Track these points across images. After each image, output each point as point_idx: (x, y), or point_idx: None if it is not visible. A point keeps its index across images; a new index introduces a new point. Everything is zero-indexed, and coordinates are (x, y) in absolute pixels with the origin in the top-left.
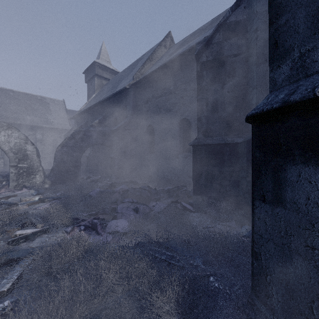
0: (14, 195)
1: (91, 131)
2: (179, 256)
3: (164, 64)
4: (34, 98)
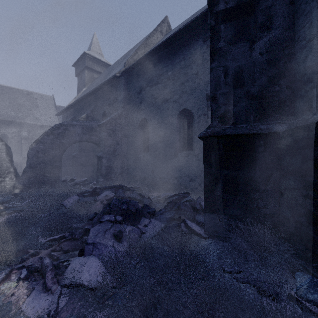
0: None
1: (74, 125)
2: None
3: (161, 43)
4: (20, 93)
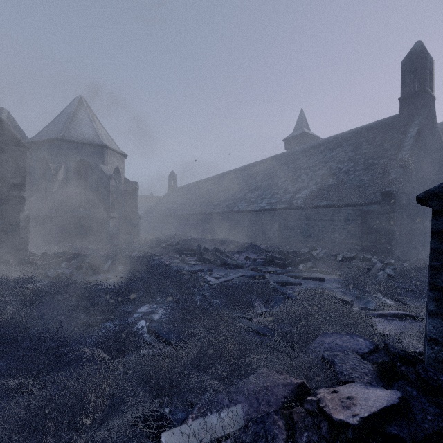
0: None
1: None
2: None
3: None
4: None
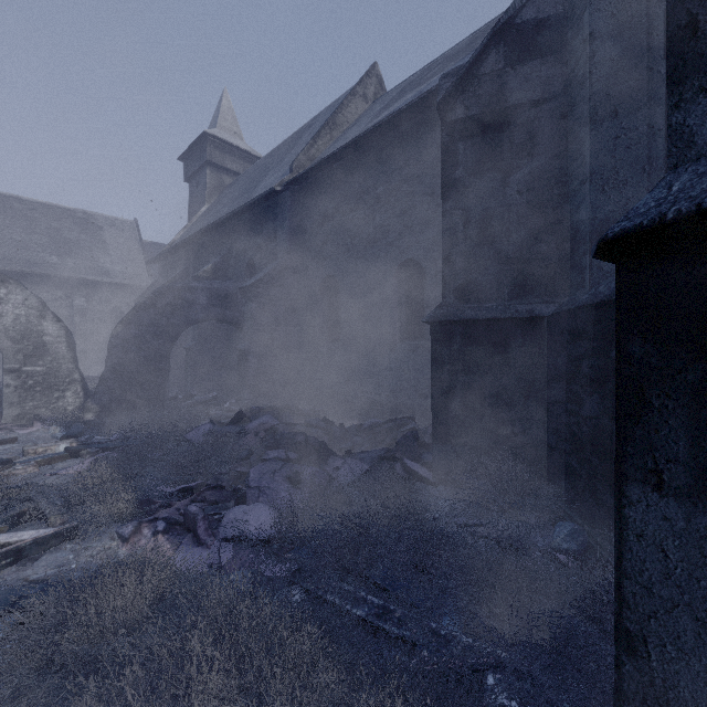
0: (11, 438)
1: (194, 289)
2: (401, 610)
3: (363, 133)
4: (69, 217)
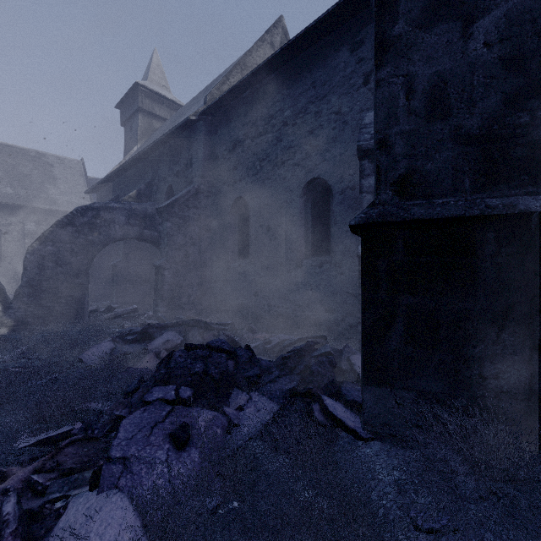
0: None
1: (113, 209)
2: None
3: (271, 56)
4: (23, 155)
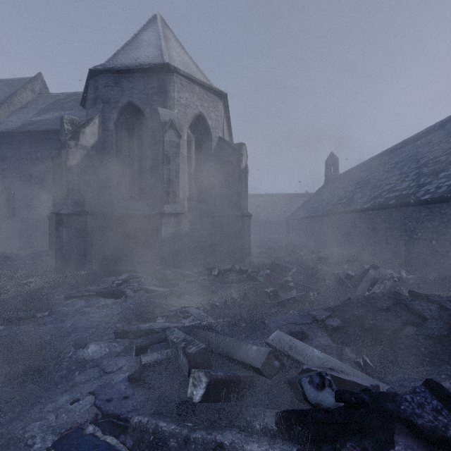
0: None
1: None
2: None
3: (29, 130)
4: None
